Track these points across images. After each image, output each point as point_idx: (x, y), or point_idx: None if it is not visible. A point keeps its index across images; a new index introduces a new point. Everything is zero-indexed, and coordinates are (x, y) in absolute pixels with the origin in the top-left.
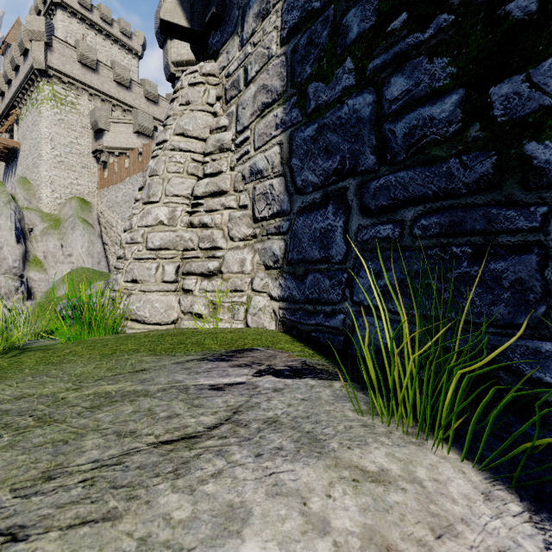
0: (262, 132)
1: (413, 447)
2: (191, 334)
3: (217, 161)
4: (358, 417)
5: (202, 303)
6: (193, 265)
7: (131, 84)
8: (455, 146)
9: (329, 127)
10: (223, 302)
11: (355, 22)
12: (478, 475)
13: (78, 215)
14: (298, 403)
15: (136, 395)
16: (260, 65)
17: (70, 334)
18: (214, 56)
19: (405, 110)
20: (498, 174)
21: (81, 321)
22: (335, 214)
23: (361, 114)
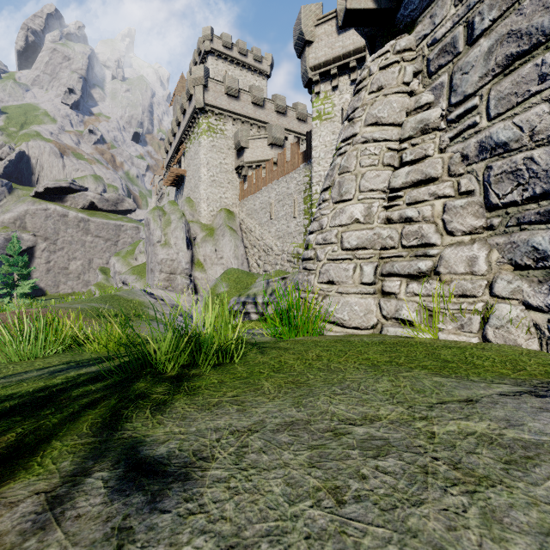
0: (507, 93)
1: None
2: (422, 345)
3: (418, 146)
4: None
5: (412, 308)
6: (396, 265)
7: (264, 102)
8: None
9: None
10: (444, 309)
11: None
12: None
13: (226, 223)
14: None
15: (544, 451)
16: (500, 10)
17: (282, 332)
18: (406, 29)
19: None
20: None
21: (287, 320)
22: None
23: None
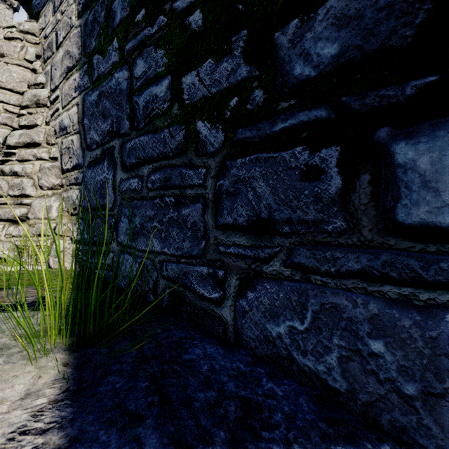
0: (67, 92)
1: (25, 362)
2: None
3: (34, 115)
4: (8, 342)
5: (6, 247)
6: (0, 211)
7: None
8: (167, 119)
9: (105, 94)
10: (28, 246)
11: (119, 10)
12: (53, 378)
13: None
14: None
15: None
16: (65, 32)
17: None
18: (36, 17)
19: (144, 87)
20: (185, 143)
21: None
22: (108, 168)
23: (122, 86)
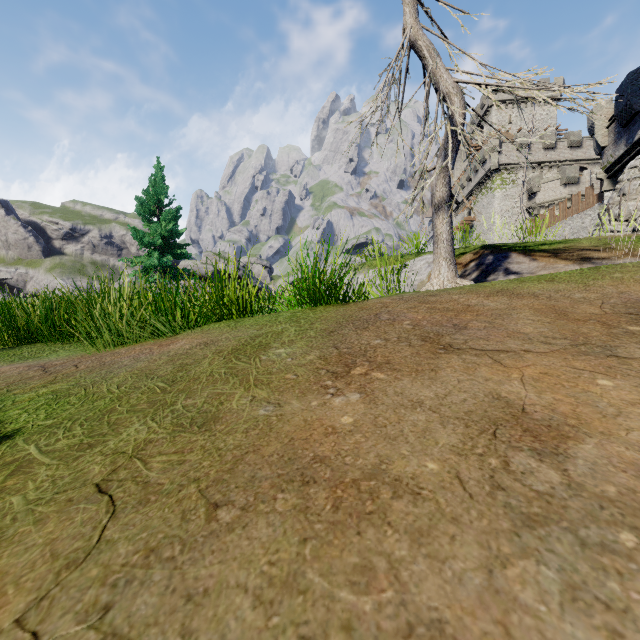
0: None
1: None
2: None
3: None
4: None
5: None
6: None
7: (556, 143)
8: None
9: None
10: None
11: None
12: None
13: None
14: None
15: None
16: None
17: None
18: None
19: None
20: None
21: None
22: None
23: None
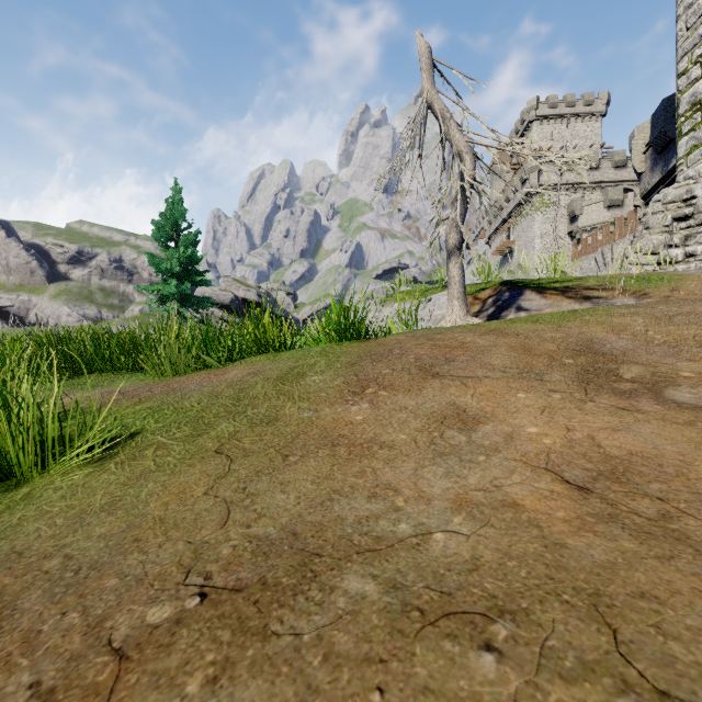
0: None
1: None
2: None
3: None
4: None
5: None
6: None
7: (599, 163)
8: None
9: None
10: None
11: None
12: None
13: None
14: None
15: None
16: None
17: None
18: None
19: None
20: None
21: None
22: None
23: None
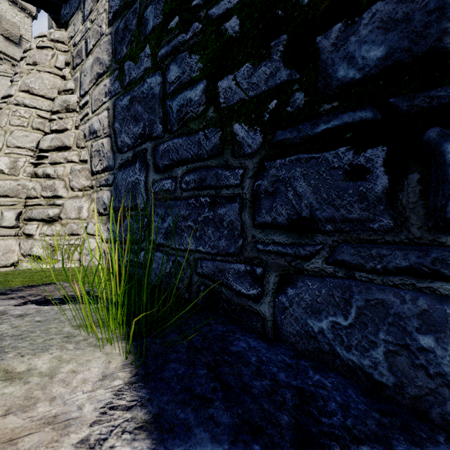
0: (97, 98)
1: (92, 348)
2: (16, 274)
3: (64, 120)
4: (71, 331)
5: (41, 246)
6: (34, 211)
7: (21, 41)
8: (202, 122)
9: (136, 99)
10: (61, 244)
11: (151, 17)
12: (121, 363)
13: None
14: (29, 324)
15: None
16: (95, 40)
17: None
18: (65, 26)
19: (178, 92)
20: (222, 145)
21: None
22: (140, 170)
23: (155, 91)
